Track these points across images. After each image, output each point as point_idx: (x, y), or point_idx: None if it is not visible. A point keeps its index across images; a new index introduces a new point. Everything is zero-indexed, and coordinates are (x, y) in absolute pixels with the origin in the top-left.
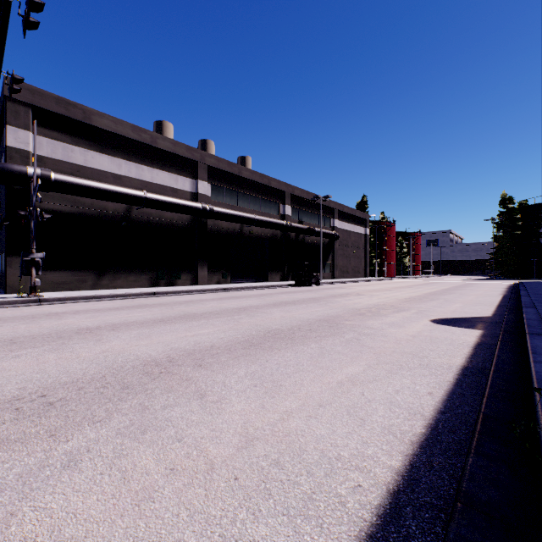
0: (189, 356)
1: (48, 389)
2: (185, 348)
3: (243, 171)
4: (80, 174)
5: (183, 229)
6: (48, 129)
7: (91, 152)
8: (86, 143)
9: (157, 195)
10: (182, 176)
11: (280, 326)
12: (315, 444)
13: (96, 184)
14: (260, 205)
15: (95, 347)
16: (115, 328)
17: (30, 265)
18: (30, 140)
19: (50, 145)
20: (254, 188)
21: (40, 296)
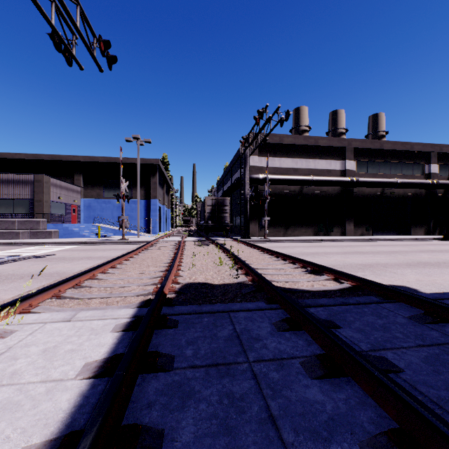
0: (377, 264)
1: (332, 265)
2: (372, 262)
3: (384, 144)
4: (277, 172)
5: (334, 197)
6: (264, 152)
7: (282, 159)
8: (280, 154)
9: (319, 177)
10: (334, 160)
11: (428, 261)
12: (447, 284)
13: (287, 177)
14: (401, 169)
15: (329, 258)
16: (325, 253)
17: (264, 223)
18: (257, 160)
19: (265, 160)
20: (395, 156)
21: (268, 239)
